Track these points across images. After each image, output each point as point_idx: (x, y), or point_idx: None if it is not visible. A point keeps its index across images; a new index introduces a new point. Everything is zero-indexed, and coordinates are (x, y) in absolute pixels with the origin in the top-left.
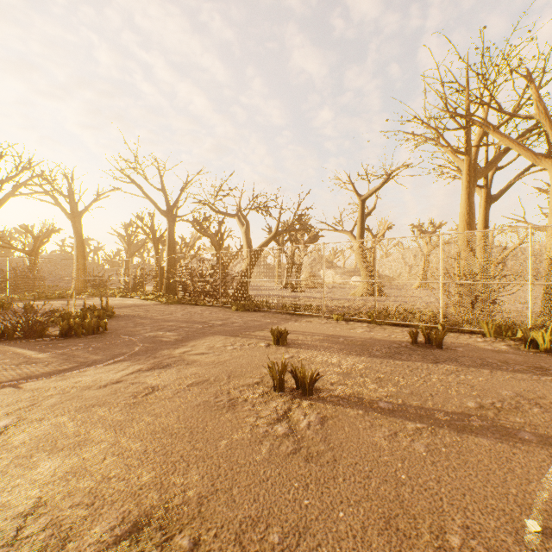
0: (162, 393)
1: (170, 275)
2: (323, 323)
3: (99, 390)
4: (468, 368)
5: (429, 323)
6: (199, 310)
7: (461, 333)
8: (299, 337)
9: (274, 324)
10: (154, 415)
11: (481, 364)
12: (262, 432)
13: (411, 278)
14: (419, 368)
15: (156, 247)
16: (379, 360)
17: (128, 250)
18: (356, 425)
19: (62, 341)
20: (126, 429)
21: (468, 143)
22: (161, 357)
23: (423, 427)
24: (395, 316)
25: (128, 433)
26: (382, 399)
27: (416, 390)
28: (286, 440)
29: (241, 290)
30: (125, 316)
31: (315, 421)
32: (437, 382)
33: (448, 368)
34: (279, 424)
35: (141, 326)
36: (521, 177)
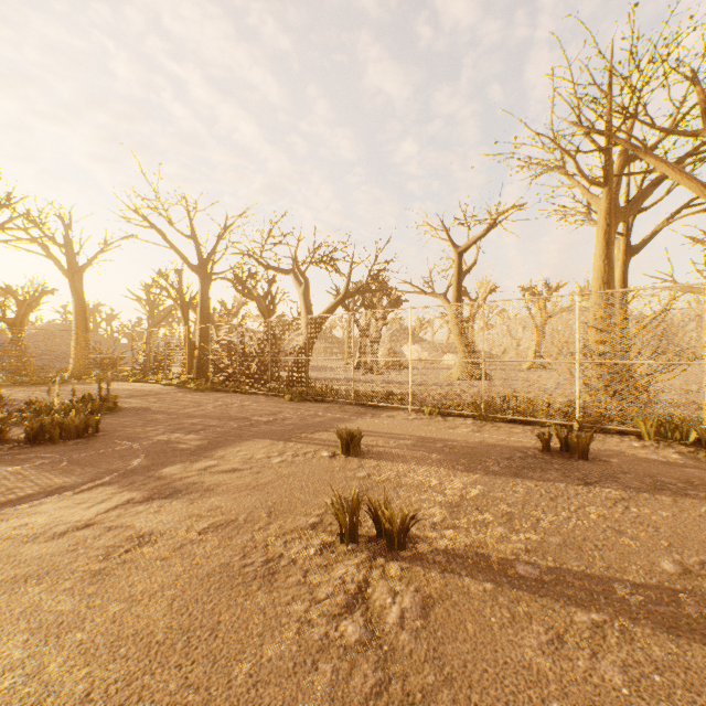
0: (154, 549)
1: (201, 352)
2: (412, 420)
3: (50, 543)
4: (638, 494)
5: (559, 418)
6: (239, 401)
7: (607, 434)
8: (379, 442)
9: (343, 421)
10: (129, 598)
11: (655, 486)
12: (318, 638)
13: (519, 355)
14: (564, 495)
15: (185, 315)
16: (500, 481)
17: (151, 319)
18: (486, 618)
19: (26, 451)
20: (68, 634)
21: (609, 171)
22: (169, 477)
23: (605, 620)
24: (512, 410)
25: (69, 645)
26: (520, 558)
27: (570, 537)
28: (363, 658)
29: (297, 372)
30: (133, 409)
31: (412, 608)
32: (599, 521)
33: (609, 494)
34: (350, 618)
35: (151, 425)
36: (670, 221)
